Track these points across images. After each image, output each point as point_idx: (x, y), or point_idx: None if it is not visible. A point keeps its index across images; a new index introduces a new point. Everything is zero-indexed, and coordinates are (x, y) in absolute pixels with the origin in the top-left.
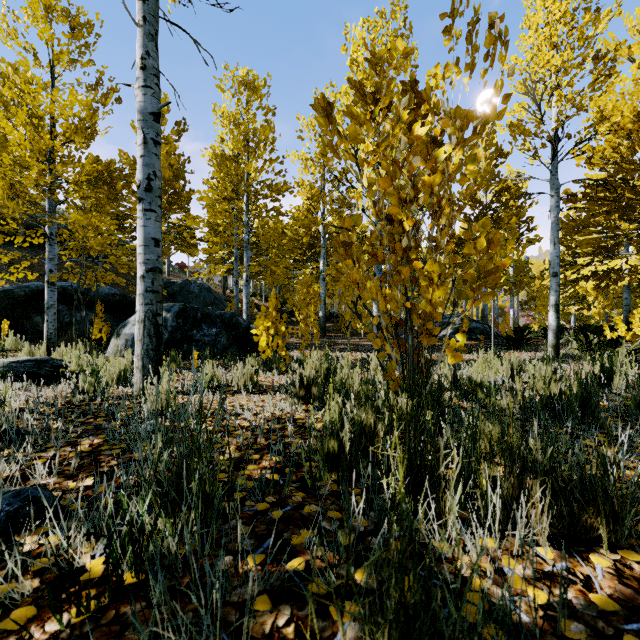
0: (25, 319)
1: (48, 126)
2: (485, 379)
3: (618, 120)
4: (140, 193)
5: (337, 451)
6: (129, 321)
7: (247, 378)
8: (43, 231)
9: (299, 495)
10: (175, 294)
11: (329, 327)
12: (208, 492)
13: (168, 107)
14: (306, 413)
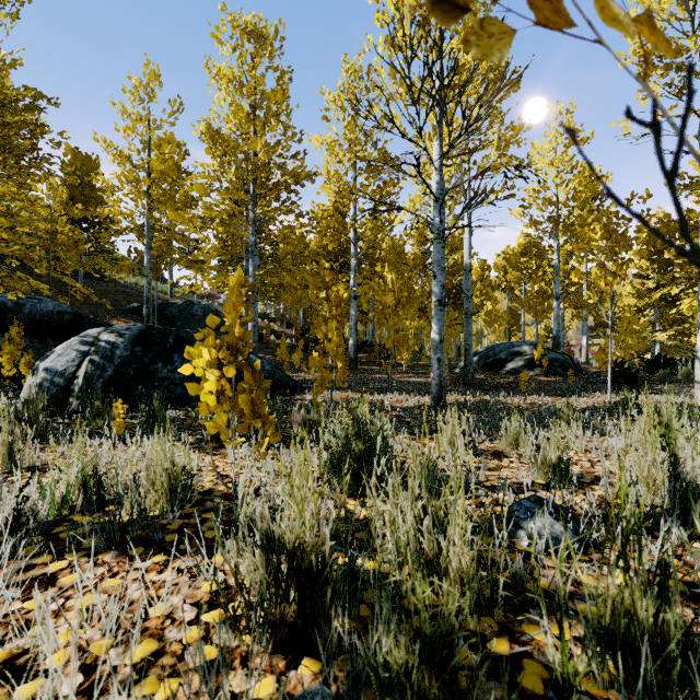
0: None
1: None
2: None
3: None
4: None
5: None
6: (56, 349)
7: (160, 488)
8: None
9: None
10: (173, 318)
11: (362, 358)
12: None
13: (159, 81)
14: None
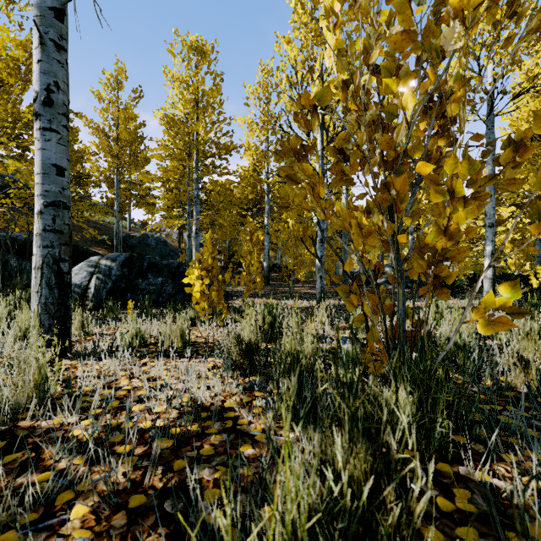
0: None
1: None
2: (472, 341)
3: None
4: (37, 107)
5: None
6: (72, 270)
7: (176, 336)
8: None
9: None
10: (134, 247)
11: (272, 276)
12: None
13: (125, 75)
14: (242, 394)
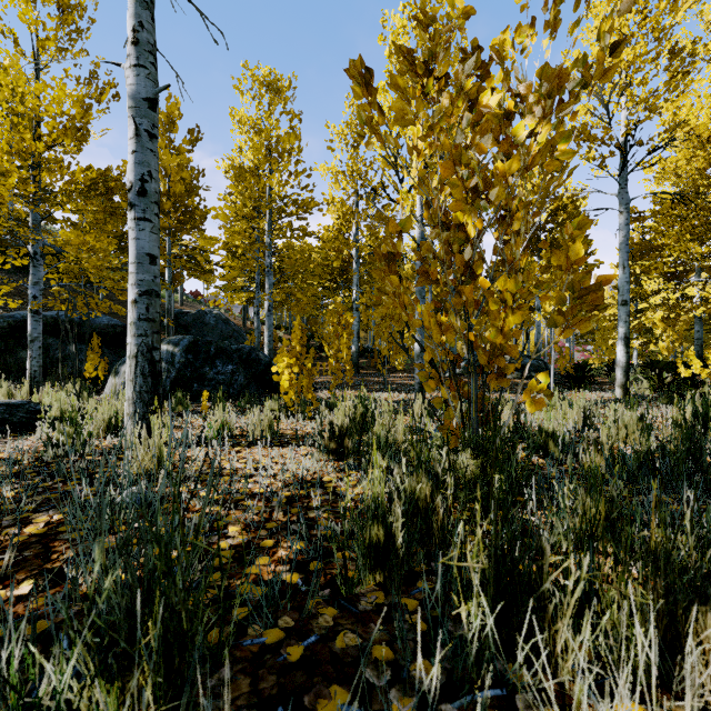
0: (8, 354)
1: (30, 124)
2: (560, 428)
3: (694, 126)
4: (131, 198)
5: (383, 541)
6: None
7: (265, 426)
8: (26, 250)
9: (329, 613)
10: (188, 326)
11: (363, 363)
12: (184, 626)
13: (179, 113)
14: (338, 473)
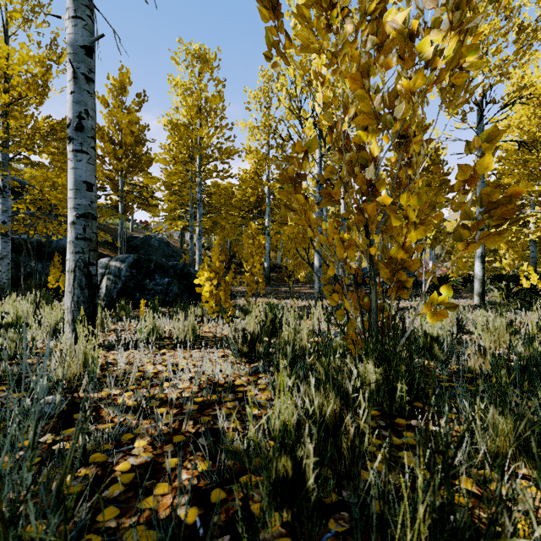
0: None
1: None
2: (444, 334)
3: (534, 90)
4: (70, 132)
5: (290, 475)
6: None
7: (189, 330)
8: None
9: None
10: (137, 247)
11: (273, 276)
12: None
13: (130, 80)
14: (248, 376)
